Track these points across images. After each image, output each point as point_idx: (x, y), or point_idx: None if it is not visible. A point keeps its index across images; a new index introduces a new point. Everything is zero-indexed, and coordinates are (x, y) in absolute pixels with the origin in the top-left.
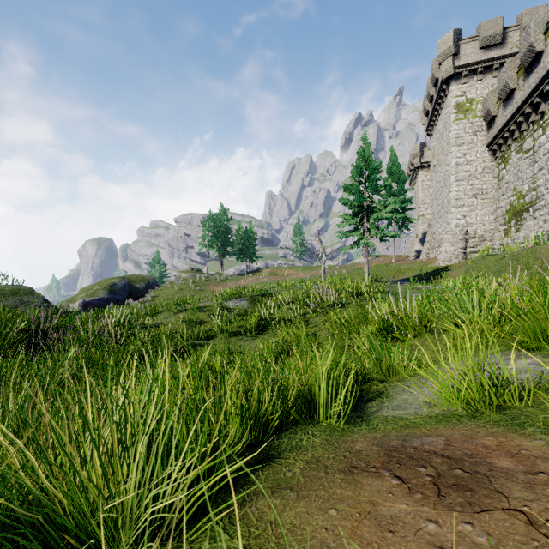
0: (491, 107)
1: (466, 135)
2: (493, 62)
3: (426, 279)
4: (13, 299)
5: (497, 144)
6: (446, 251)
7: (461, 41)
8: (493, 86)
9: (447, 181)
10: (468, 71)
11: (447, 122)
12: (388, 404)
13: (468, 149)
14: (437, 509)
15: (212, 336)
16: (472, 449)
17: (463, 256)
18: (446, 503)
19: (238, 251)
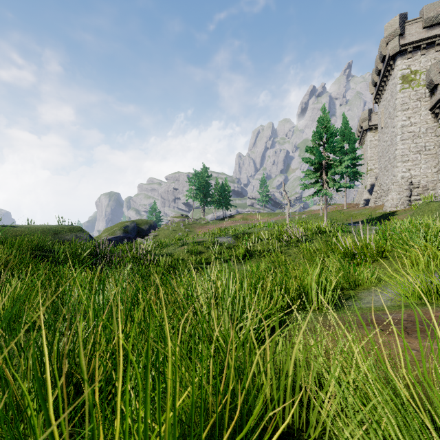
0: (433, 77)
1: (410, 102)
2: (435, 38)
3: (376, 222)
4: (71, 235)
5: (439, 108)
6: (393, 199)
7: (406, 23)
8: (435, 58)
9: (393, 140)
10: (413, 48)
11: (393, 91)
12: (359, 301)
13: (413, 113)
14: (408, 339)
15: (210, 262)
16: (427, 318)
17: (408, 203)
18: (413, 337)
19: (216, 201)
